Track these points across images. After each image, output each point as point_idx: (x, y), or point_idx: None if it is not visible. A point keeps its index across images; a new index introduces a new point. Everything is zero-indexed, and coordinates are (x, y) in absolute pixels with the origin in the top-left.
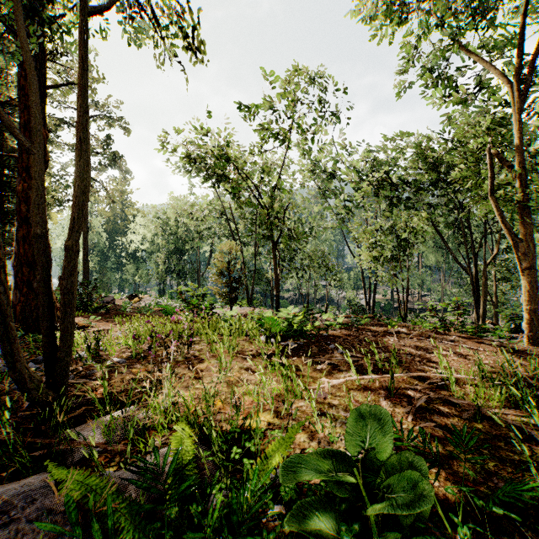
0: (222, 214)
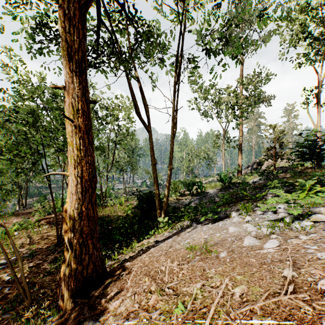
0: None
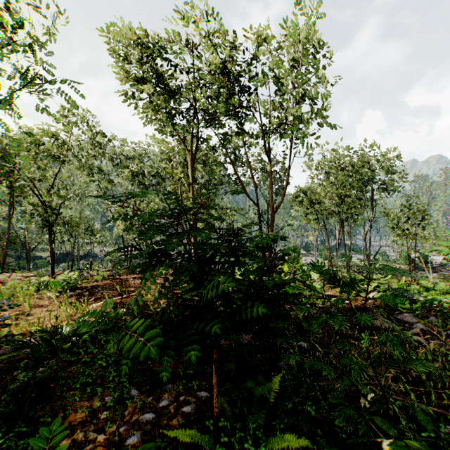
0: None
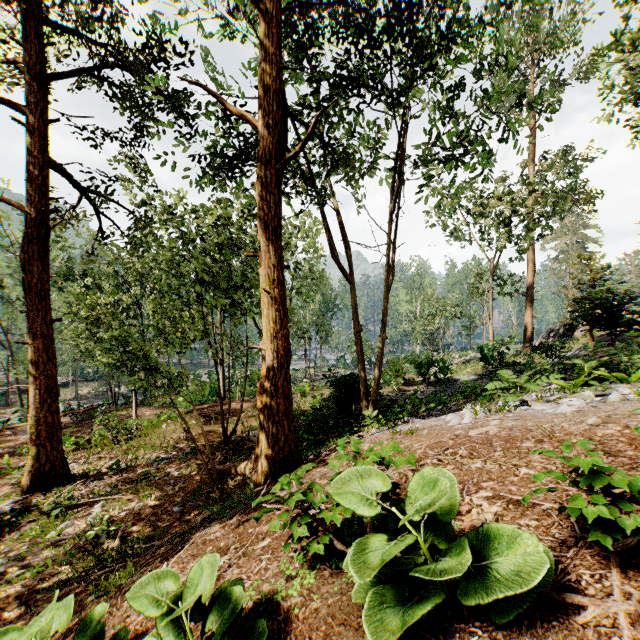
0: None
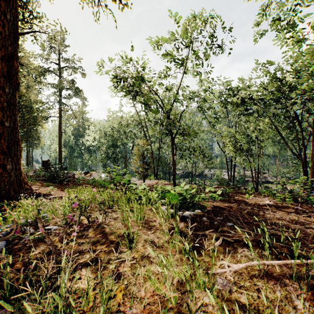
0: (139, 123)
